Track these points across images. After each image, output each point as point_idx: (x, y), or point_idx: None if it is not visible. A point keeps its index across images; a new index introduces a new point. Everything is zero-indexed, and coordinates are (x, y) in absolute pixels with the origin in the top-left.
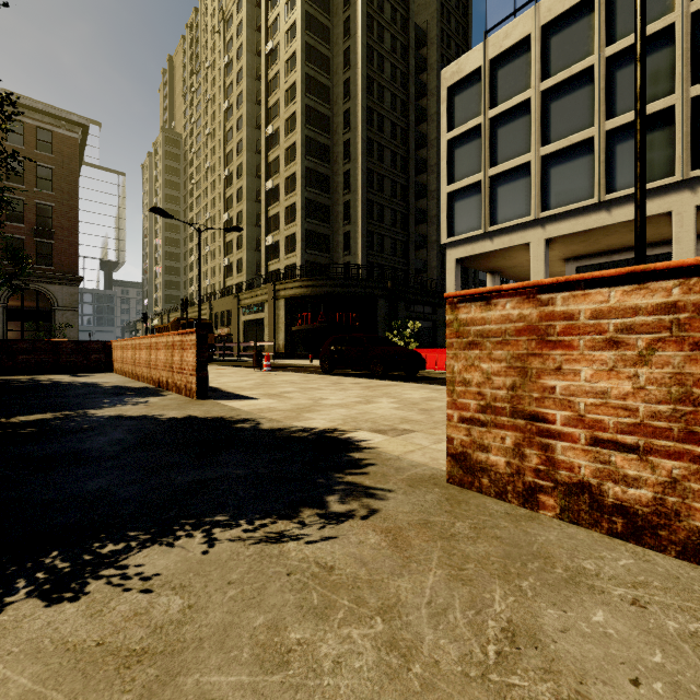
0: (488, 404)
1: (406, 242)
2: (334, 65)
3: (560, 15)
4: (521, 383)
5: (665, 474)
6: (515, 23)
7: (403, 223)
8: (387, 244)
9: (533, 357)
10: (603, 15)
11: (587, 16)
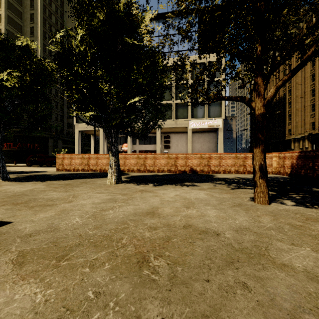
0: (60, 164)
1: (62, 115)
2: (24, 29)
3: None
4: (62, 162)
5: (70, 167)
6: None
7: (61, 107)
8: (53, 115)
9: (63, 160)
10: None
11: None
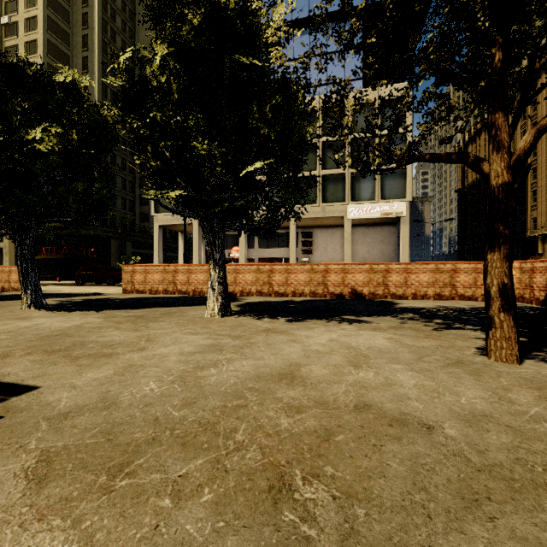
0: (128, 281)
1: (133, 200)
2: (73, 62)
3: None
4: (132, 278)
5: (144, 286)
6: None
7: (131, 188)
8: (119, 201)
9: (133, 274)
10: None
11: None
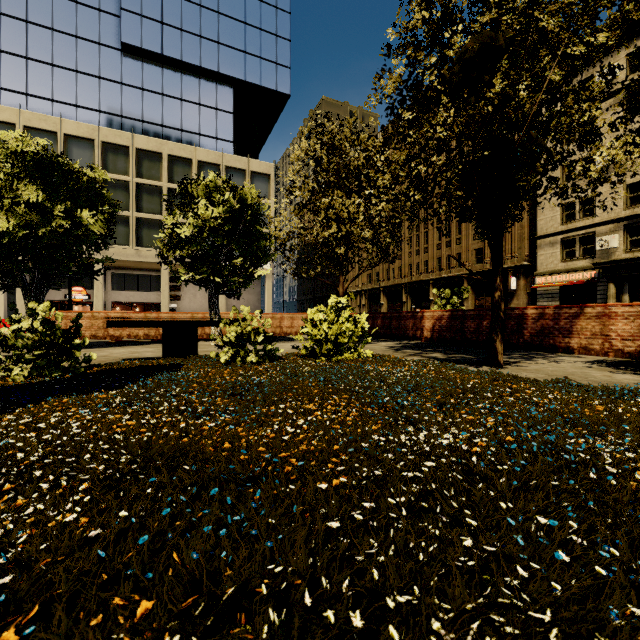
0: None
1: None
2: None
3: (37, 128)
4: None
5: None
6: (4, 108)
7: None
8: None
9: None
10: (63, 148)
11: (54, 141)
